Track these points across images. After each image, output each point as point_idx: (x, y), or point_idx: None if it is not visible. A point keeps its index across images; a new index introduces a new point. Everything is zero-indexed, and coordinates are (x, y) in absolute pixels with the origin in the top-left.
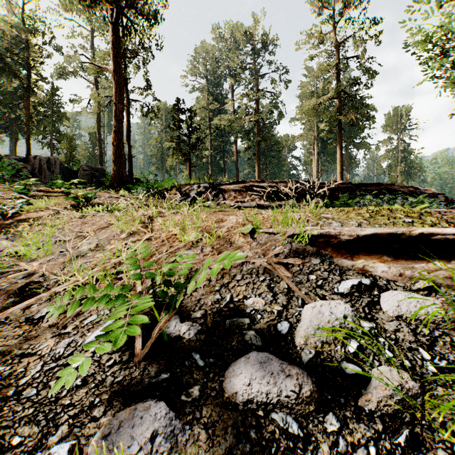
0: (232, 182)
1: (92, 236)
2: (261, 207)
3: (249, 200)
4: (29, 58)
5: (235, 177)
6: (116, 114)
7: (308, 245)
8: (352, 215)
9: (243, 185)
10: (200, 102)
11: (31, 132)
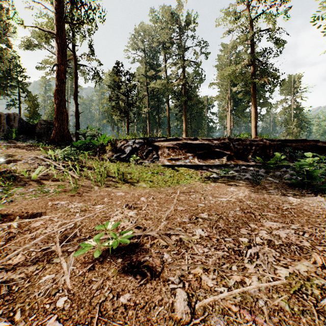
0: (166, 139)
1: None
2: (195, 166)
3: (182, 157)
4: None
5: (167, 129)
6: (58, 74)
7: None
8: None
9: (176, 143)
10: (140, 70)
11: (4, 93)
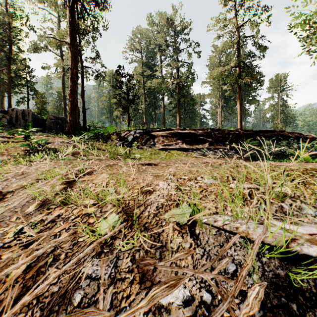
0: (161, 129)
1: (5, 200)
2: (183, 150)
3: (173, 143)
4: (10, 36)
5: (163, 124)
6: (72, 76)
7: (293, 267)
8: (316, 189)
9: (169, 132)
10: (137, 70)
11: (14, 91)
